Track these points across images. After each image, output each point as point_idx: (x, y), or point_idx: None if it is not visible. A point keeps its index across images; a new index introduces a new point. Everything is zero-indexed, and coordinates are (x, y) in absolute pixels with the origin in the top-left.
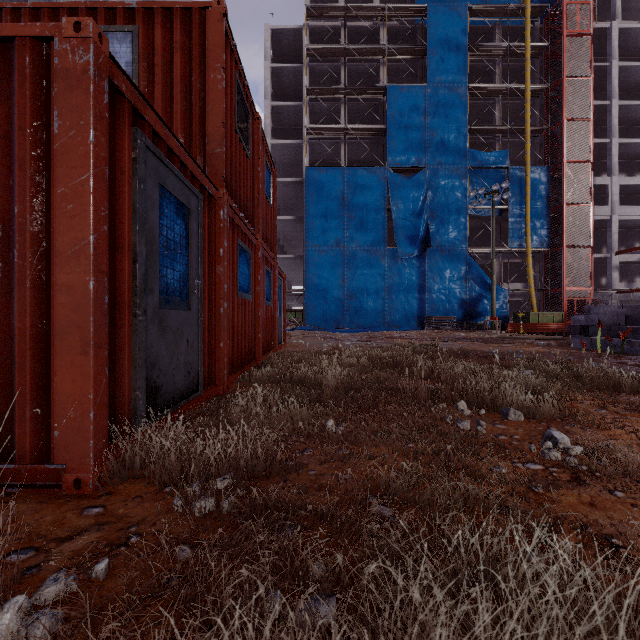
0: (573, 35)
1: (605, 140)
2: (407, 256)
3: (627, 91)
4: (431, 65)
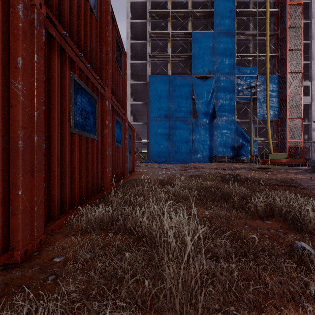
0: (292, 4)
1: (308, 62)
2: (203, 123)
3: None
4: (216, 21)
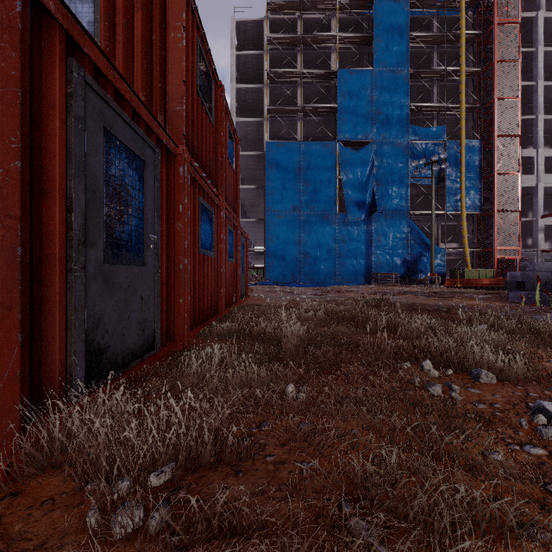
0: (503, 23)
1: (531, 117)
2: (355, 220)
3: (550, 73)
4: (377, 51)
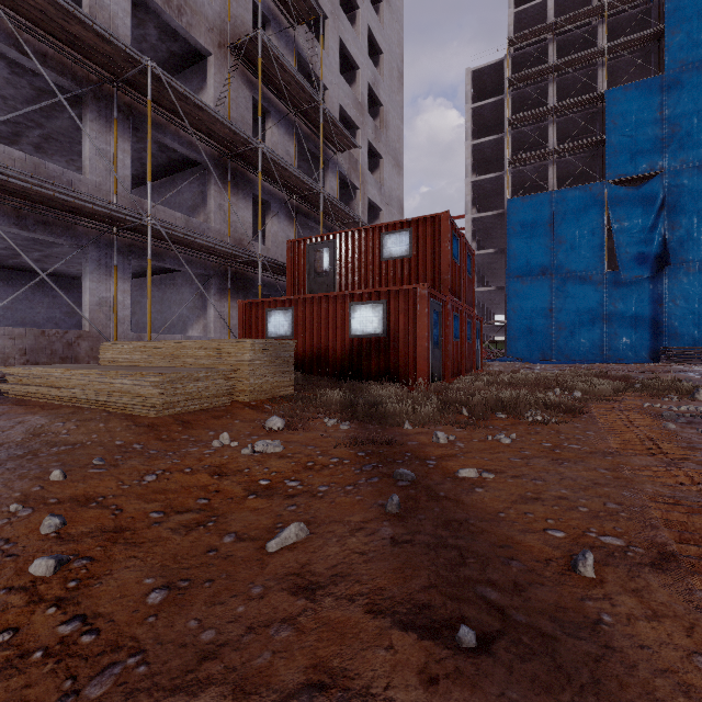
0: None
1: None
2: (634, 278)
3: None
4: (670, 48)
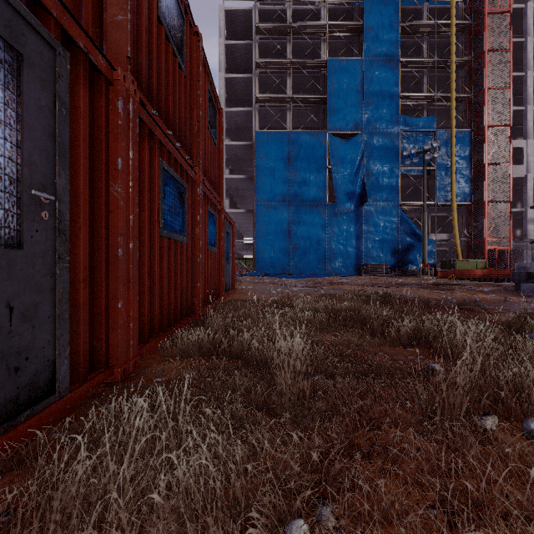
0: (494, 13)
1: (521, 107)
2: (345, 210)
3: None
4: (367, 40)
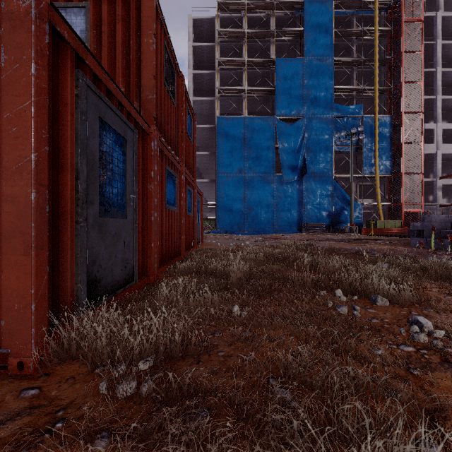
0: (409, 21)
1: (432, 97)
2: (290, 180)
3: (448, 62)
4: (307, 43)
